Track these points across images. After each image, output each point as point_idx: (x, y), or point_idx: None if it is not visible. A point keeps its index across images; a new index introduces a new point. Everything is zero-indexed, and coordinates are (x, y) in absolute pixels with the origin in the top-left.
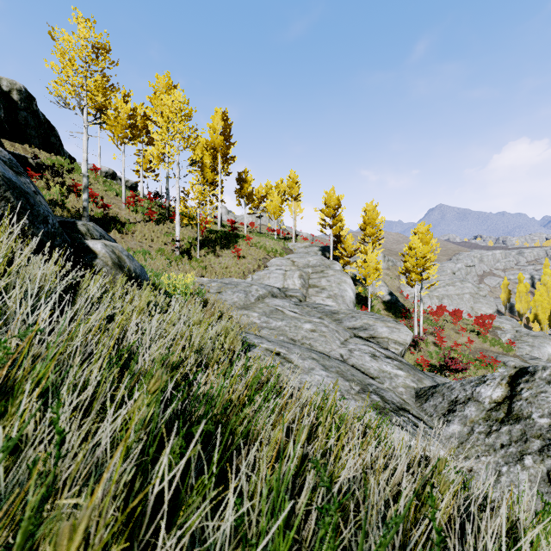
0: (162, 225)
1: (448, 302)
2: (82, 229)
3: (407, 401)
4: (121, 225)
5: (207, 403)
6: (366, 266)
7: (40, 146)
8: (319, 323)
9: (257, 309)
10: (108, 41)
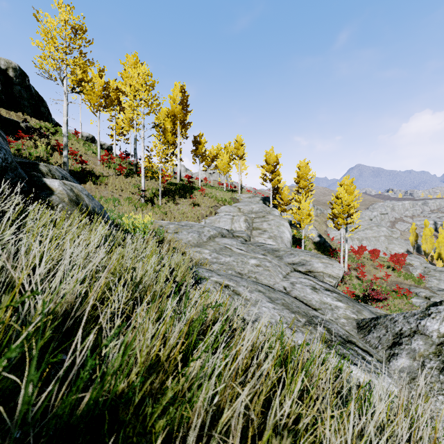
0: (130, 179)
1: (366, 243)
2: (43, 169)
3: (350, 332)
4: (96, 178)
5: (92, 391)
6: (300, 212)
7: (31, 115)
8: (263, 259)
9: (209, 247)
10: (84, 23)
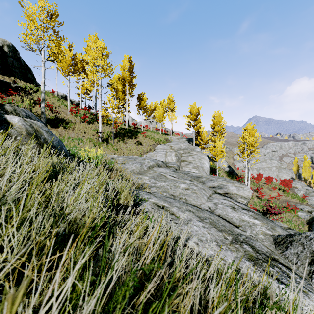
0: (91, 124)
1: (262, 172)
2: (8, 108)
3: (270, 248)
4: (66, 124)
5: None
6: (215, 149)
7: (21, 79)
8: (191, 183)
9: (148, 174)
10: (56, 9)
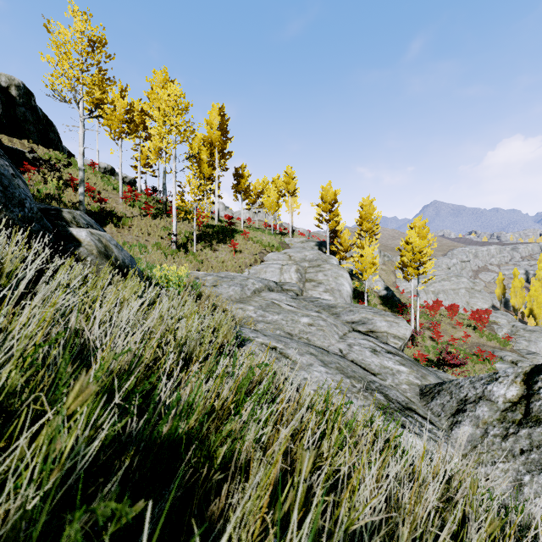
0: (159, 220)
1: (443, 297)
2: (67, 216)
3: (412, 399)
4: (118, 220)
5: (175, 419)
6: (362, 260)
7: (38, 142)
8: (317, 317)
9: (253, 303)
10: (104, 34)
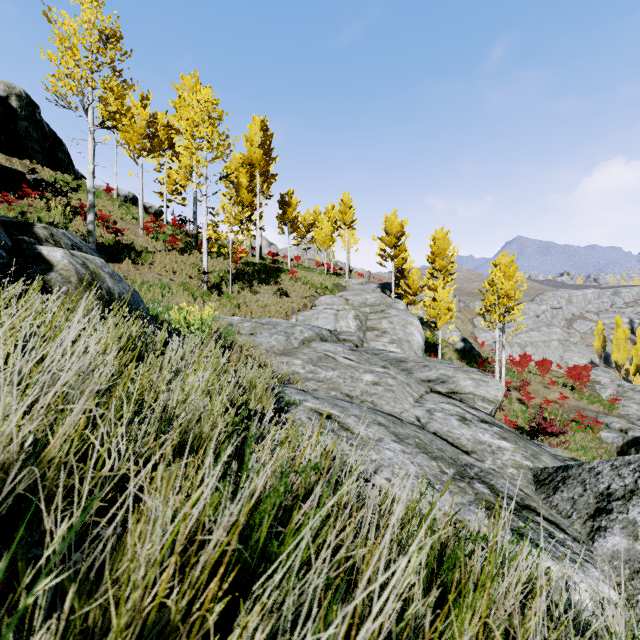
0: (187, 256)
1: (532, 351)
2: (40, 232)
3: (525, 491)
4: (137, 255)
5: None
6: (436, 305)
7: (44, 163)
8: (384, 373)
9: (301, 355)
10: (118, 26)
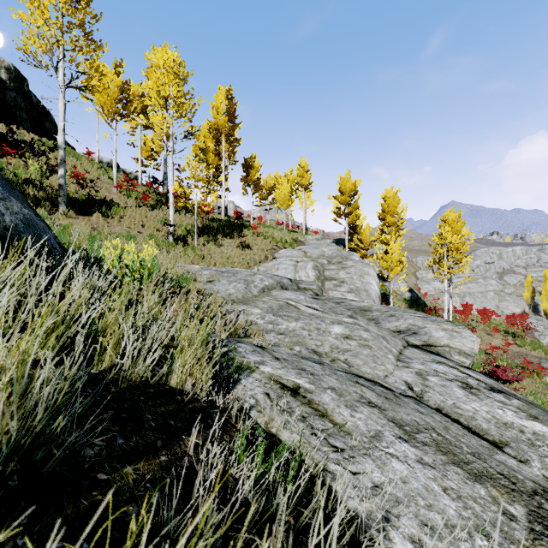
0: (157, 211)
1: (470, 300)
2: None
3: None
4: (109, 209)
5: None
6: (388, 258)
7: (32, 131)
8: (354, 324)
9: (261, 303)
10: None
